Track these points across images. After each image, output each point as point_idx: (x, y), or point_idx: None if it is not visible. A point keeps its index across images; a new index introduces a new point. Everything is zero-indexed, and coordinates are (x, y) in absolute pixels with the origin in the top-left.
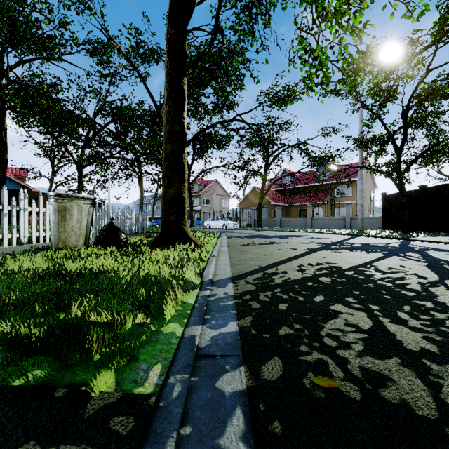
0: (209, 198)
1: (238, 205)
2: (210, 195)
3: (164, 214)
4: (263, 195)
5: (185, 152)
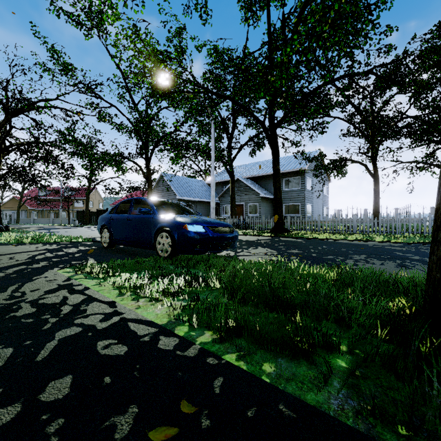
0: None
1: None
2: None
3: None
4: (21, 205)
5: None
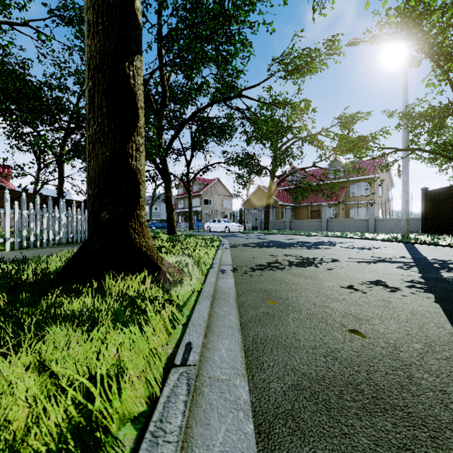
0: (210, 198)
1: (242, 205)
2: (212, 195)
3: (88, 206)
4: (271, 193)
5: (137, 66)
